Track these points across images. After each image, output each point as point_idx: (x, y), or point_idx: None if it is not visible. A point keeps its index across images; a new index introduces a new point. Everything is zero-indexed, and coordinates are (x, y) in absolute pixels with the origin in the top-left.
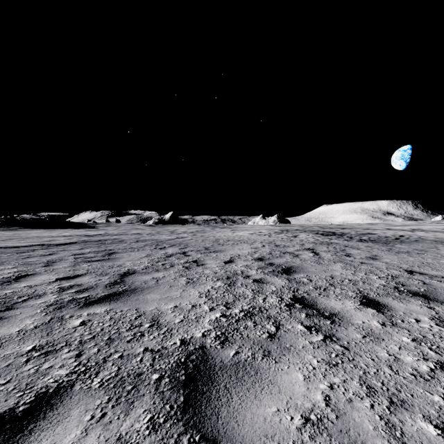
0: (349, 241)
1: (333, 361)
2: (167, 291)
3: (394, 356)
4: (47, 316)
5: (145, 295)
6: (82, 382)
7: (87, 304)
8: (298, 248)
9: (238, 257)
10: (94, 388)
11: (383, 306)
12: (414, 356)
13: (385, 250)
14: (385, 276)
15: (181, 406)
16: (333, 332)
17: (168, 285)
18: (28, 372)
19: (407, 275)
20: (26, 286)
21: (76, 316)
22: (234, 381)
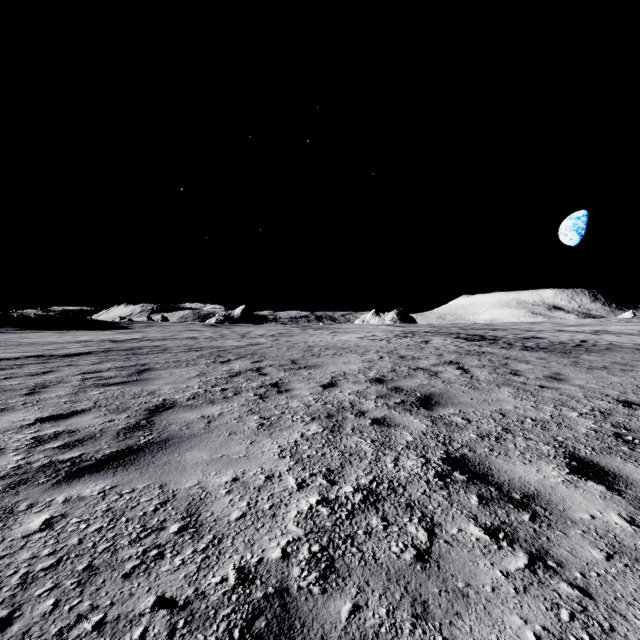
0: (510, 350)
1: (569, 634)
2: (223, 444)
3: None
4: None
5: (183, 452)
6: None
7: (72, 476)
8: (435, 360)
9: (344, 377)
10: None
11: (613, 477)
12: None
13: (569, 365)
14: (589, 412)
15: None
16: (543, 544)
17: (226, 431)
18: None
19: (625, 410)
20: None
21: (41, 504)
22: None
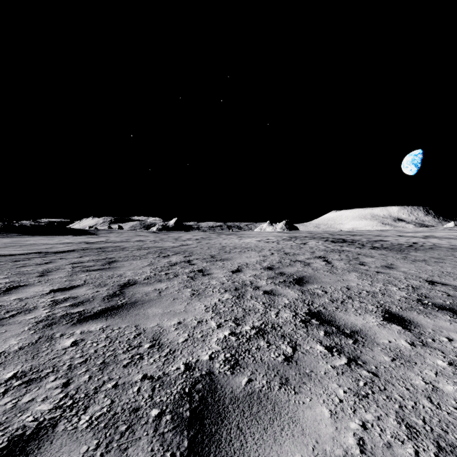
0: (362, 249)
1: (362, 391)
2: (170, 305)
3: (431, 385)
4: (35, 335)
5: (146, 309)
6: (67, 421)
7: (81, 320)
8: (309, 255)
9: (247, 266)
10: (80, 428)
11: (408, 322)
12: (455, 385)
13: (400, 258)
14: (405, 287)
15: (185, 454)
16: (357, 354)
17: (171, 297)
18: (4, 407)
19: (429, 286)
20: (16, 299)
21: (68, 334)
22: (247, 418)
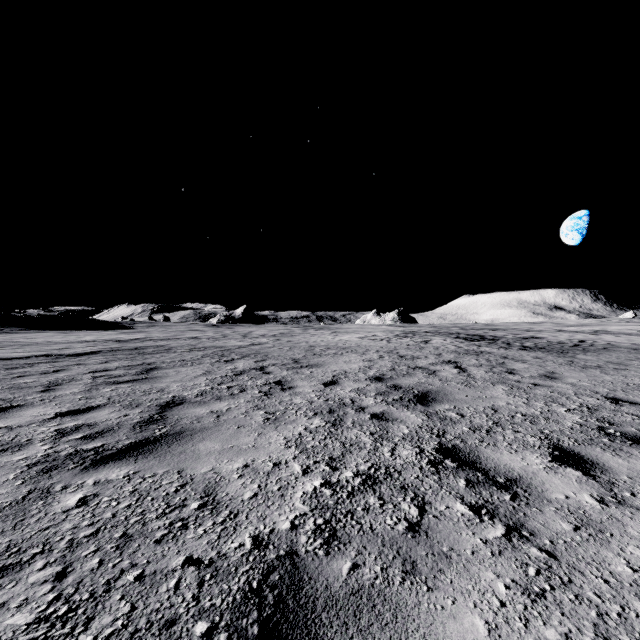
0: (508, 350)
1: (534, 585)
2: (233, 436)
3: None
4: (23, 487)
5: (196, 443)
6: None
7: (97, 463)
8: (434, 360)
9: (345, 376)
10: None
11: (591, 465)
12: None
13: (564, 364)
14: (577, 407)
15: None
16: (520, 519)
17: (235, 425)
18: None
19: (611, 406)
20: (2, 428)
21: (74, 486)
22: (353, 638)
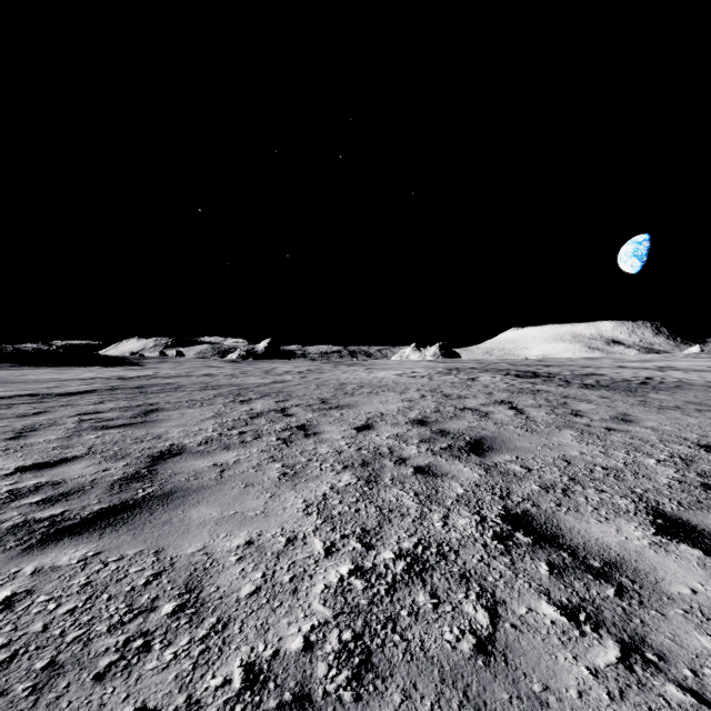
0: (568, 388)
1: None
2: (237, 499)
3: None
4: None
5: (188, 508)
6: None
7: (48, 539)
8: (484, 399)
9: (382, 419)
10: None
11: (710, 539)
12: None
13: (637, 404)
14: (668, 458)
15: None
16: (637, 629)
17: (241, 482)
18: None
19: (709, 456)
20: None
21: (3, 576)
22: None
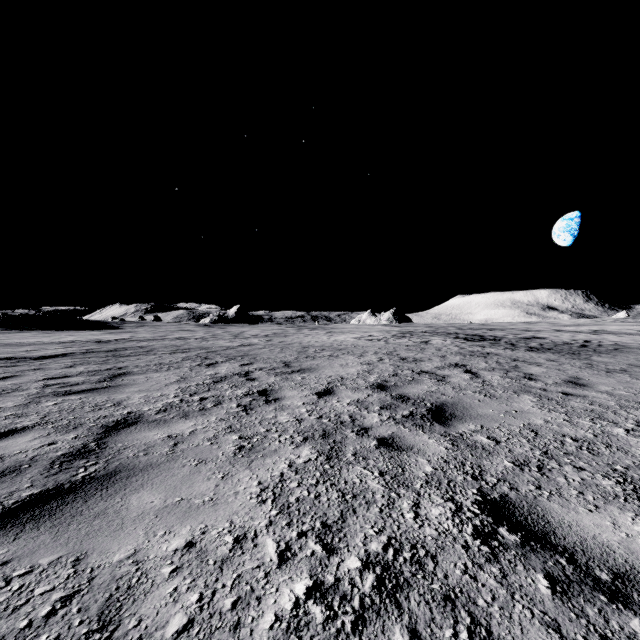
0: (515, 351)
1: None
2: (186, 480)
3: None
4: None
5: (128, 494)
6: None
7: None
8: (439, 362)
9: (342, 383)
10: None
11: None
12: None
13: (584, 367)
14: (635, 427)
15: None
16: None
17: (194, 458)
18: None
19: None
20: None
21: None
22: None
